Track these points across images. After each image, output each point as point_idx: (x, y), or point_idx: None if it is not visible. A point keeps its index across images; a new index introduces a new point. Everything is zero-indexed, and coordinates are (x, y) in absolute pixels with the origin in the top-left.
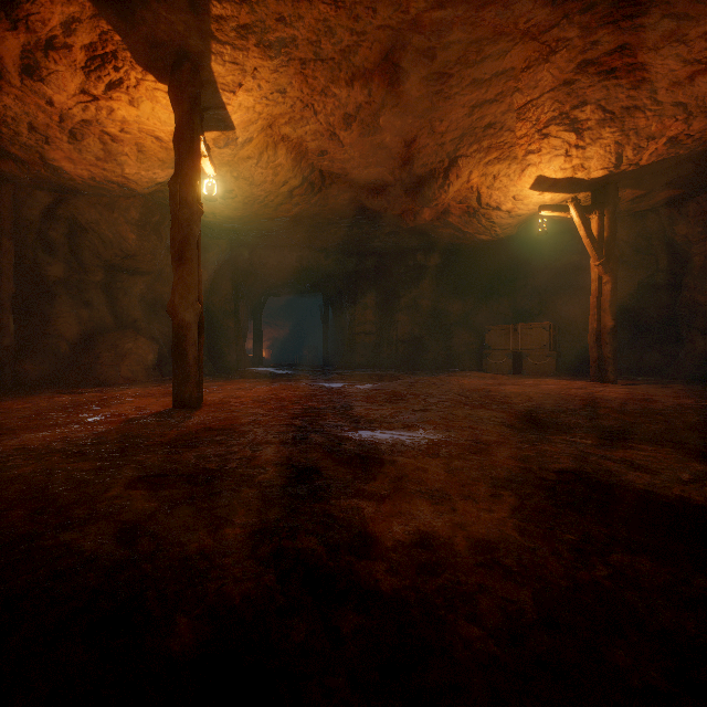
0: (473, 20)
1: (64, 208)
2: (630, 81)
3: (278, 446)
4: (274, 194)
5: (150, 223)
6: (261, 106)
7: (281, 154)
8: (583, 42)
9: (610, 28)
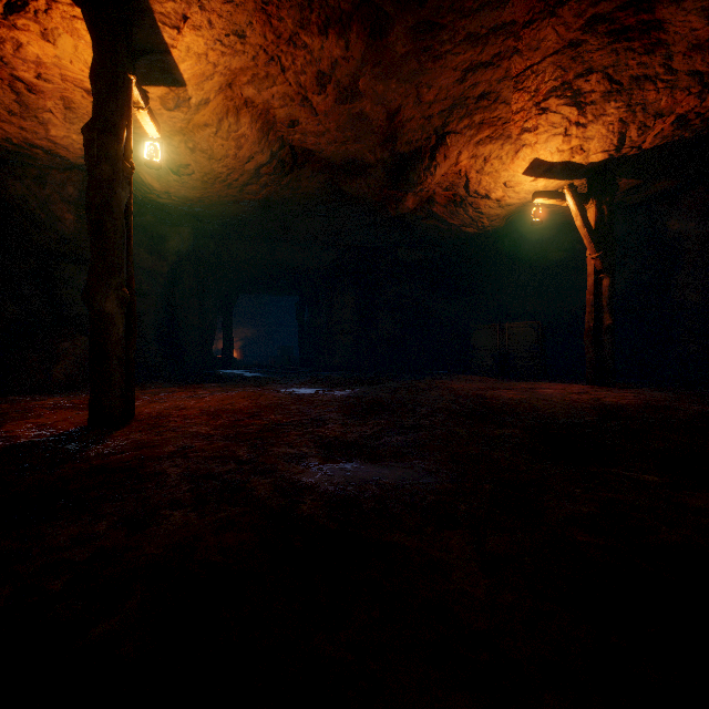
0: None
1: None
2: (643, 43)
3: (186, 514)
4: (238, 172)
5: None
6: (215, 54)
7: (244, 122)
8: None
9: None
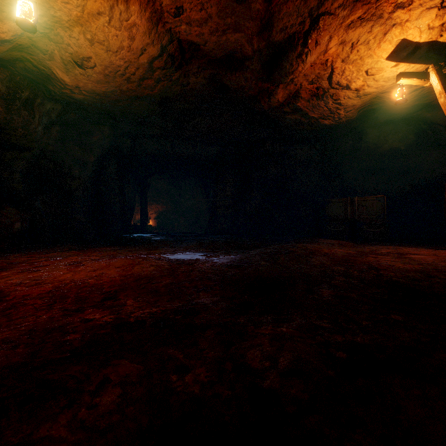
0: None
1: None
2: None
3: None
4: (134, 66)
5: (20, 99)
6: None
7: (133, 10)
8: None
9: None
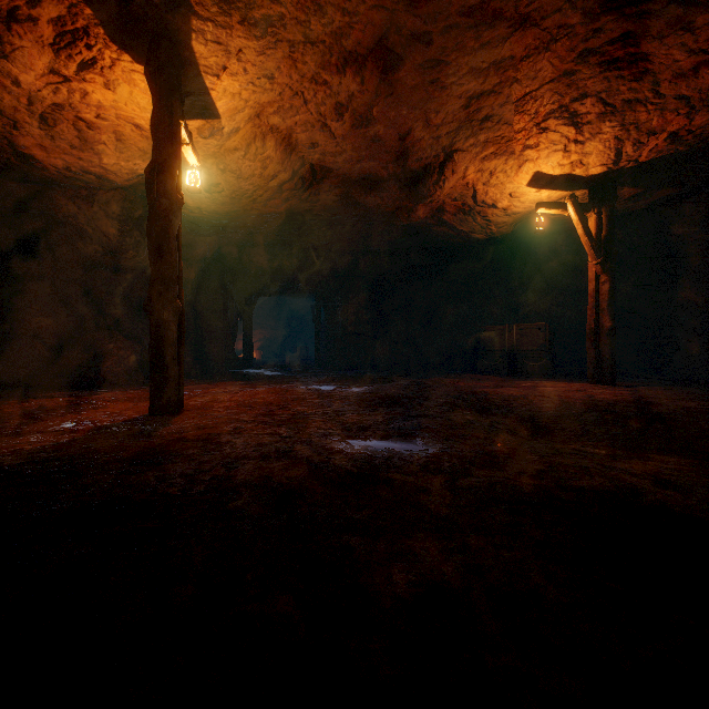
0: (472, 2)
1: (39, 200)
2: (632, 72)
3: (258, 462)
4: (263, 189)
5: (133, 218)
6: (247, 93)
7: (269, 145)
8: (586, 29)
9: (613, 14)
